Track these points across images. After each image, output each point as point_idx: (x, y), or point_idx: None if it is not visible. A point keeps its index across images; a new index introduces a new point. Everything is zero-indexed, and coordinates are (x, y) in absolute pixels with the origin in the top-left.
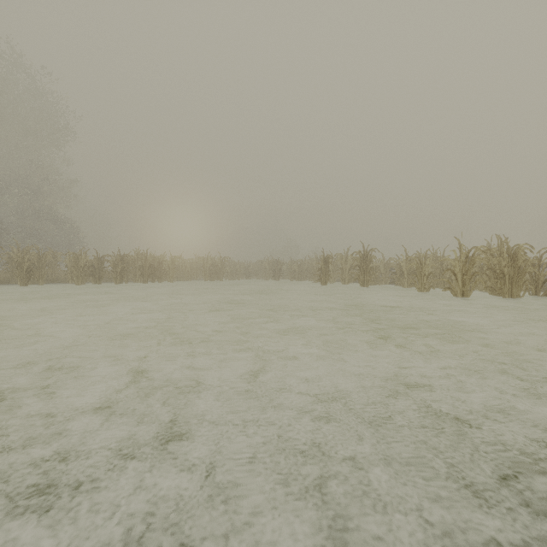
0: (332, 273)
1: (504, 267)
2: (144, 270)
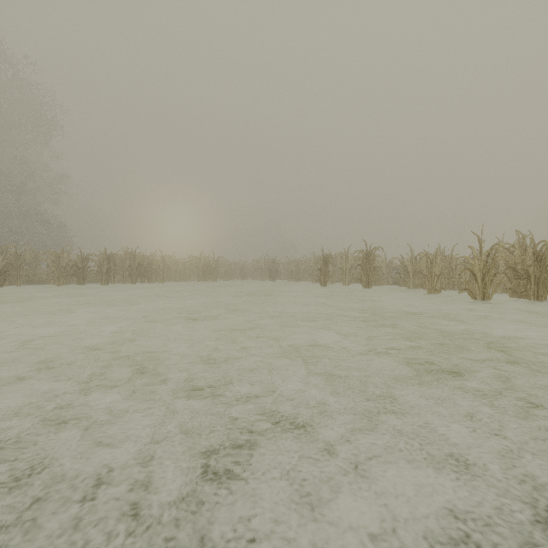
0: (331, 273)
1: (530, 267)
2: (133, 270)
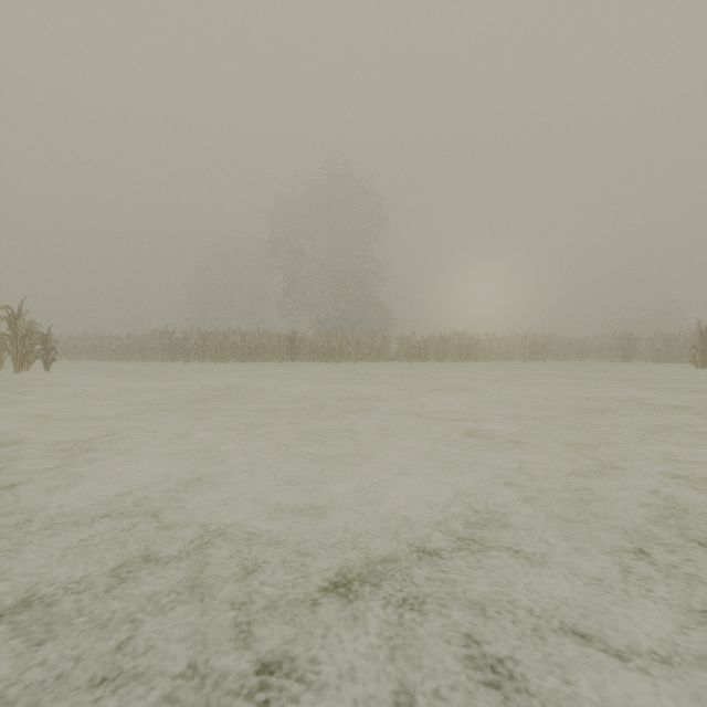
0: None
1: None
2: (461, 350)
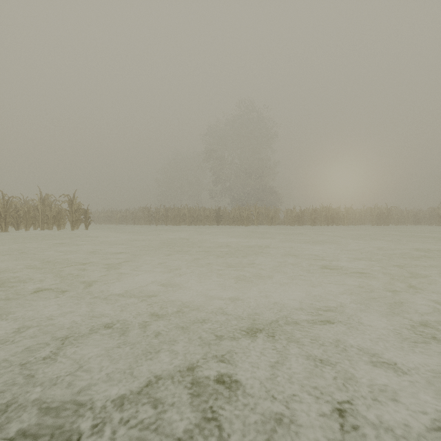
0: None
1: None
2: (327, 218)
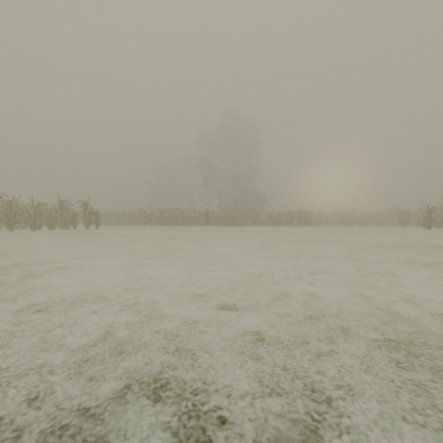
0: None
1: None
2: (301, 219)
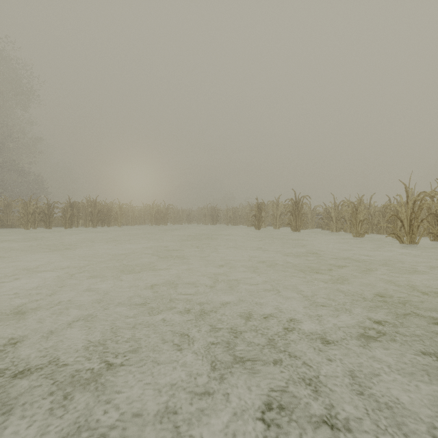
0: (263, 218)
1: None
2: (93, 216)
